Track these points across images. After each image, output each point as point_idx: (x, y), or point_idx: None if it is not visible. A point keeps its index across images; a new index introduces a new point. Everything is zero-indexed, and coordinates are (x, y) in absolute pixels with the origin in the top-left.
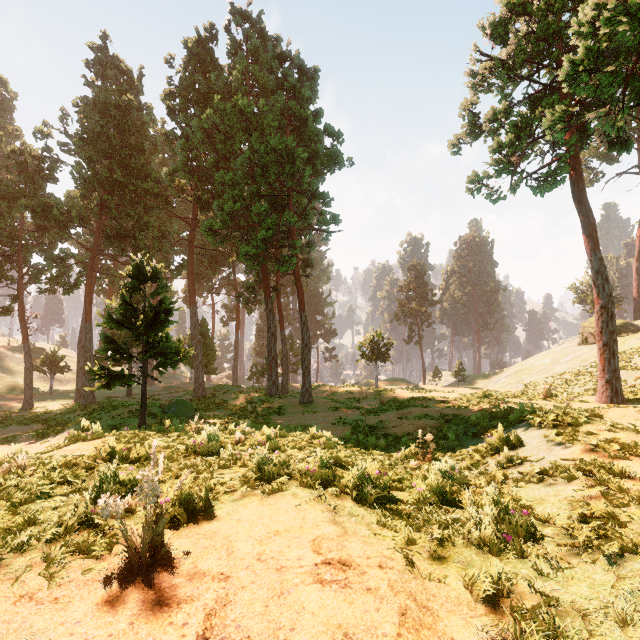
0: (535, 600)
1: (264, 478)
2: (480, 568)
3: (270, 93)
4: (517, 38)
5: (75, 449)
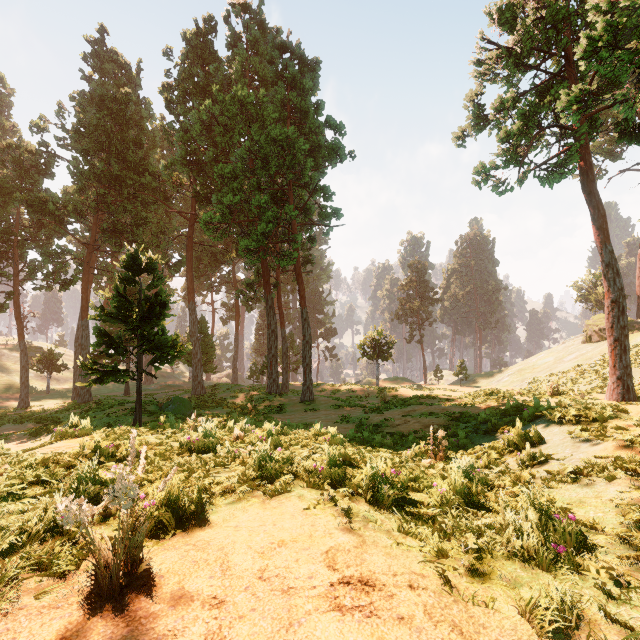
0: (614, 633)
1: (266, 478)
2: (539, 590)
3: (270, 85)
4: (523, 27)
5: (60, 446)
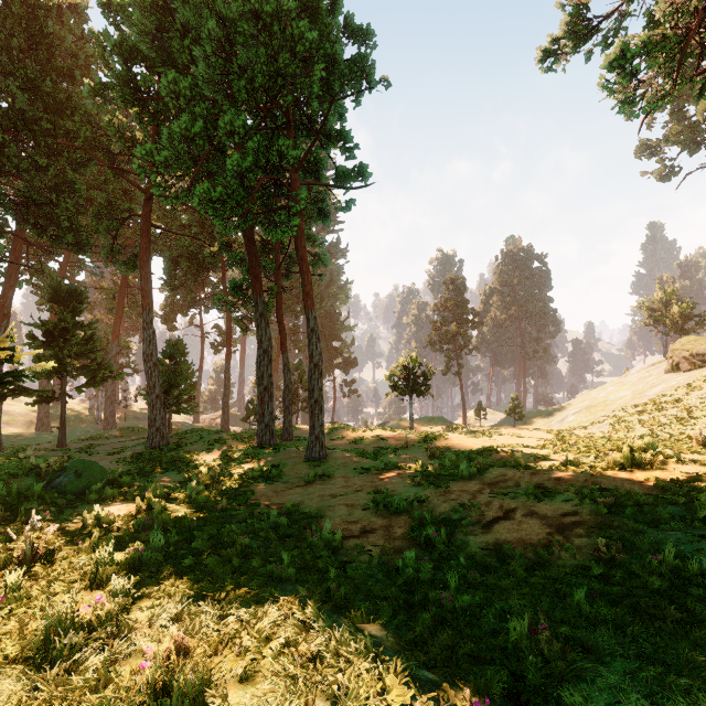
0: None
1: None
2: None
3: None
4: None
5: None
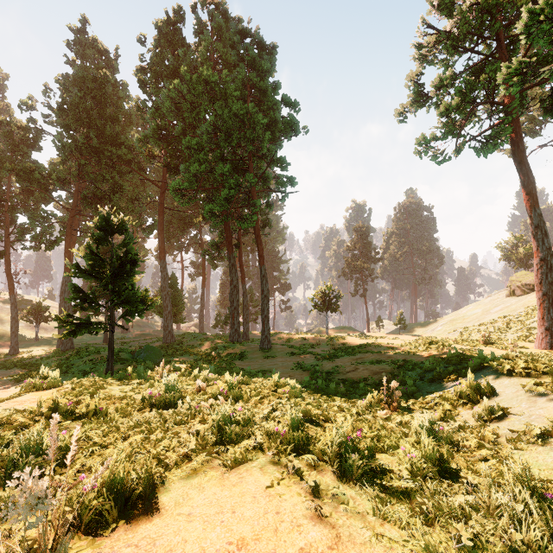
0: None
1: (225, 442)
2: None
3: (232, 68)
4: (459, 14)
5: (25, 400)
